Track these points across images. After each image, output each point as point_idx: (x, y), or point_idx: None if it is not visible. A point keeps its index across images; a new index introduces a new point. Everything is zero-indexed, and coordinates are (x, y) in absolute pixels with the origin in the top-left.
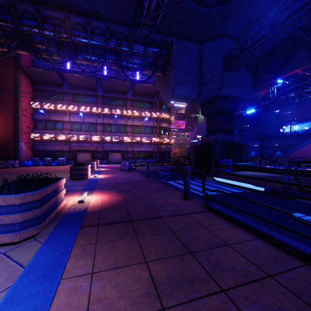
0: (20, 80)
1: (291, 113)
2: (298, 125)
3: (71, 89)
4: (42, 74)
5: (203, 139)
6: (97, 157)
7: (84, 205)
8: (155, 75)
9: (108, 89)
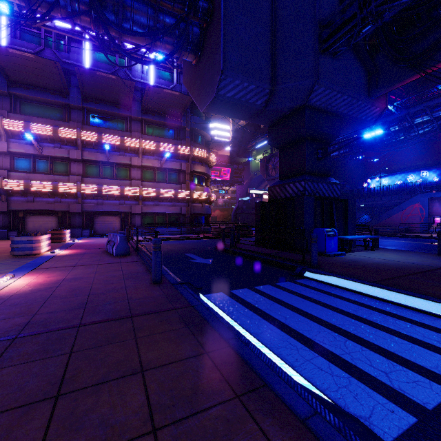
0: None
1: (379, 162)
2: (387, 178)
3: (11, 86)
4: None
5: (274, 190)
6: (70, 224)
7: None
8: (181, 57)
9: (92, 94)
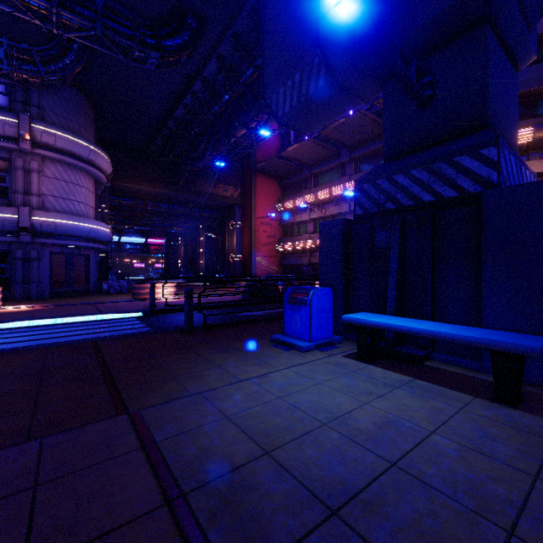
0: (254, 185)
1: None
2: None
3: (311, 169)
4: (272, 166)
5: None
6: None
7: None
8: None
9: (353, 142)
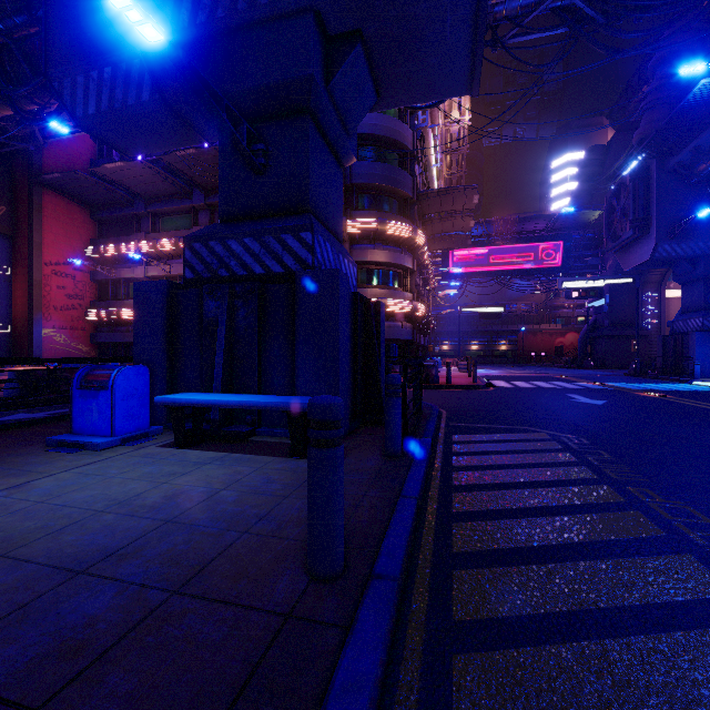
0: (38, 207)
1: None
2: None
3: (148, 204)
4: (76, 184)
5: None
6: None
7: None
8: None
9: (209, 184)
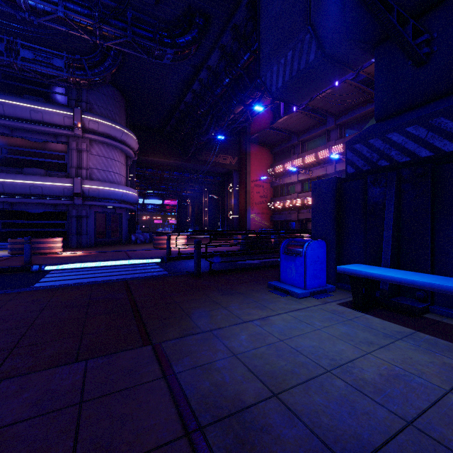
0: (249, 153)
1: None
2: None
3: (299, 137)
4: (264, 137)
5: None
6: None
7: (50, 254)
8: None
9: (338, 110)
